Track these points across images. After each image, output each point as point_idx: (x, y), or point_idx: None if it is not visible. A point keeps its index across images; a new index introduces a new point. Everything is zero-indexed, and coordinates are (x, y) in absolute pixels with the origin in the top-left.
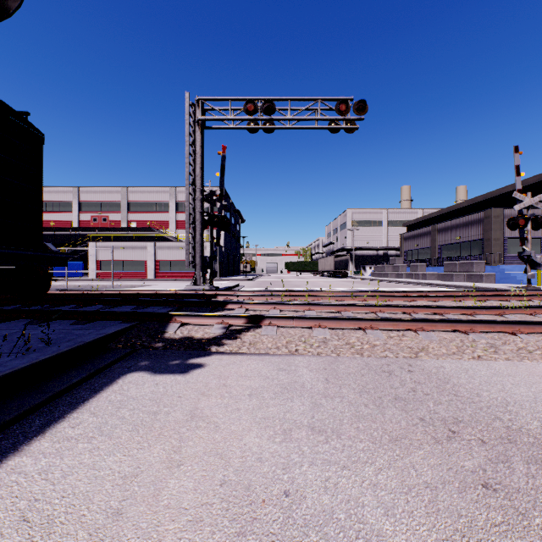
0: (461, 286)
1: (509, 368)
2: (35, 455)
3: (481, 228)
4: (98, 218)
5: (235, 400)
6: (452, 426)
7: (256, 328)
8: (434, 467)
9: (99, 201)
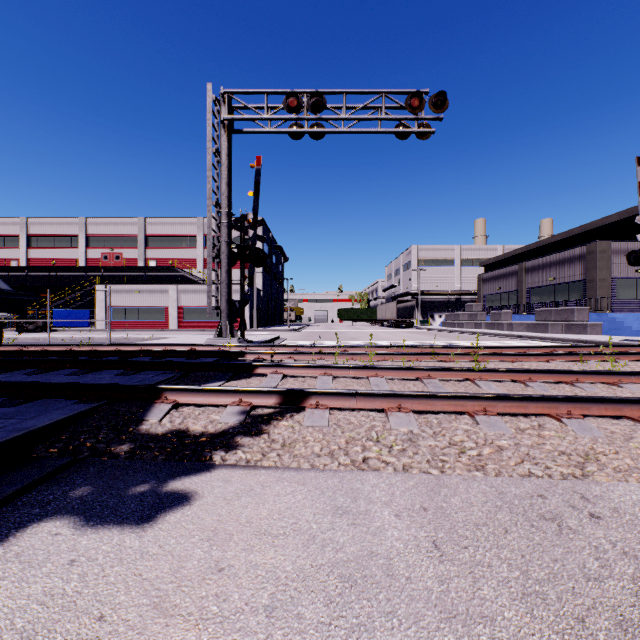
0: (562, 339)
1: None
2: None
3: (582, 266)
4: (110, 256)
5: (231, 638)
6: None
7: (295, 411)
8: None
9: (111, 234)
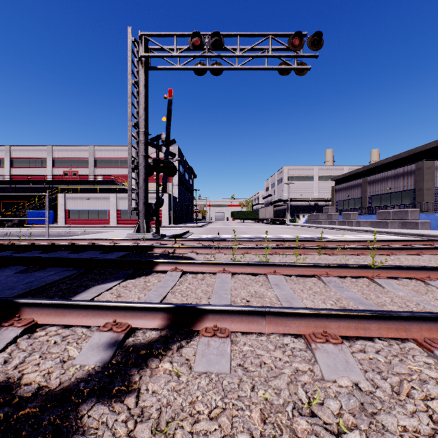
0: (403, 233)
1: None
2: None
3: (412, 179)
4: (69, 173)
5: None
6: None
7: (186, 335)
8: None
9: (70, 158)
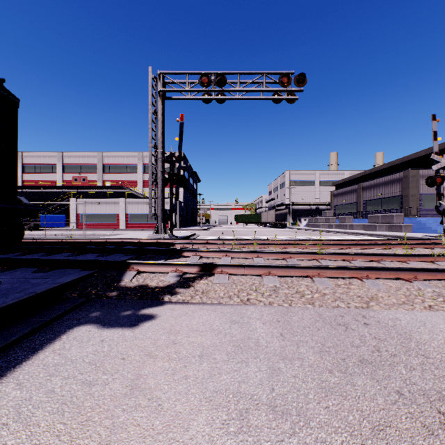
0: (384, 235)
1: None
2: None
3: (400, 186)
4: (78, 179)
5: (184, 364)
6: (440, 405)
7: (208, 275)
8: None
9: (79, 164)
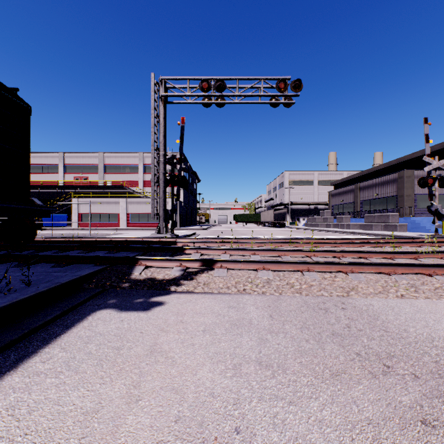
0: (379, 234)
1: (429, 306)
2: (5, 390)
3: (395, 186)
4: (80, 179)
5: (191, 336)
6: (386, 361)
7: (209, 270)
8: (374, 403)
9: (80, 164)
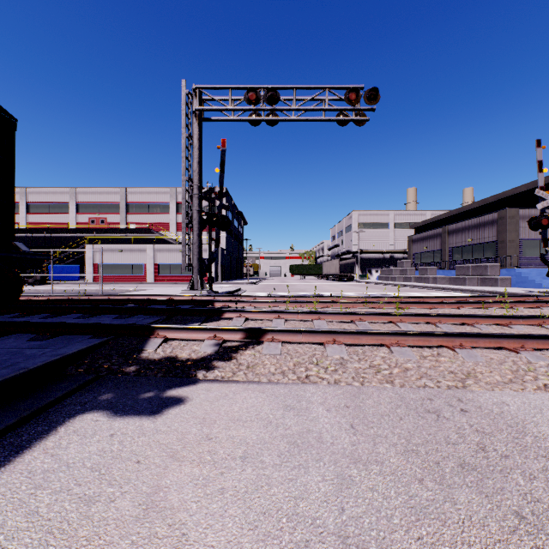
0: (476, 291)
1: None
2: None
3: (495, 229)
4: (96, 220)
5: (220, 471)
6: None
7: (256, 344)
8: None
9: (97, 202)
